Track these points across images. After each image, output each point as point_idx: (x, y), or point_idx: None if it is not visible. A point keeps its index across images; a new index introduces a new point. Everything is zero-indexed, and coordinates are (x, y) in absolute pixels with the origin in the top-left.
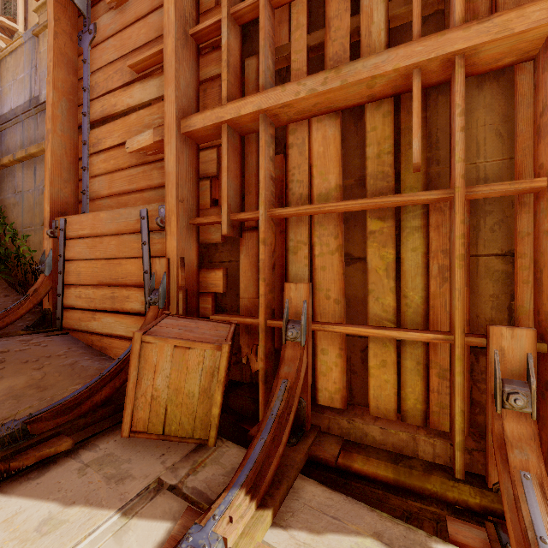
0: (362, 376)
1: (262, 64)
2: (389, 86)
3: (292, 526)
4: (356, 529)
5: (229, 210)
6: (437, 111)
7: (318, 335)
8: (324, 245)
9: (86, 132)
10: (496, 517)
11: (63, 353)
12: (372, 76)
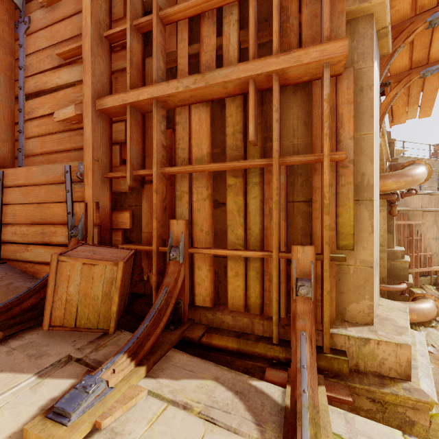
0: (225, 284)
1: (155, 65)
2: (237, 88)
3: (160, 376)
4: (203, 376)
5: (133, 168)
6: (270, 106)
7: (195, 257)
8: (199, 194)
9: (22, 102)
10: None
11: (0, 276)
12: (224, 81)
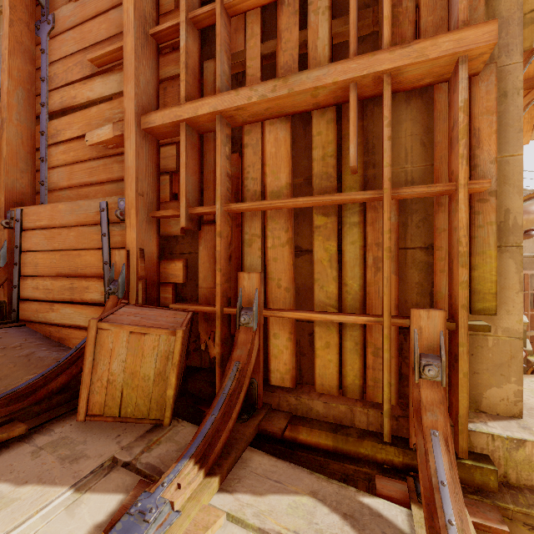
0: (310, 357)
1: (218, 68)
2: (330, 96)
3: (237, 490)
4: (295, 489)
5: (188, 204)
6: (373, 121)
7: (270, 321)
8: (275, 238)
9: (45, 122)
10: (415, 472)
11: (19, 344)
12: (315, 87)
